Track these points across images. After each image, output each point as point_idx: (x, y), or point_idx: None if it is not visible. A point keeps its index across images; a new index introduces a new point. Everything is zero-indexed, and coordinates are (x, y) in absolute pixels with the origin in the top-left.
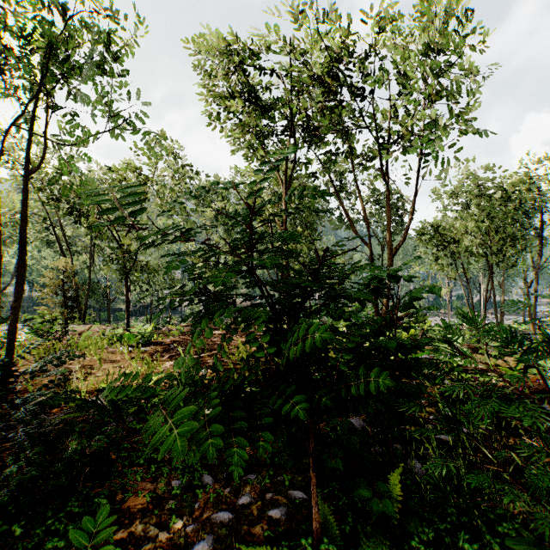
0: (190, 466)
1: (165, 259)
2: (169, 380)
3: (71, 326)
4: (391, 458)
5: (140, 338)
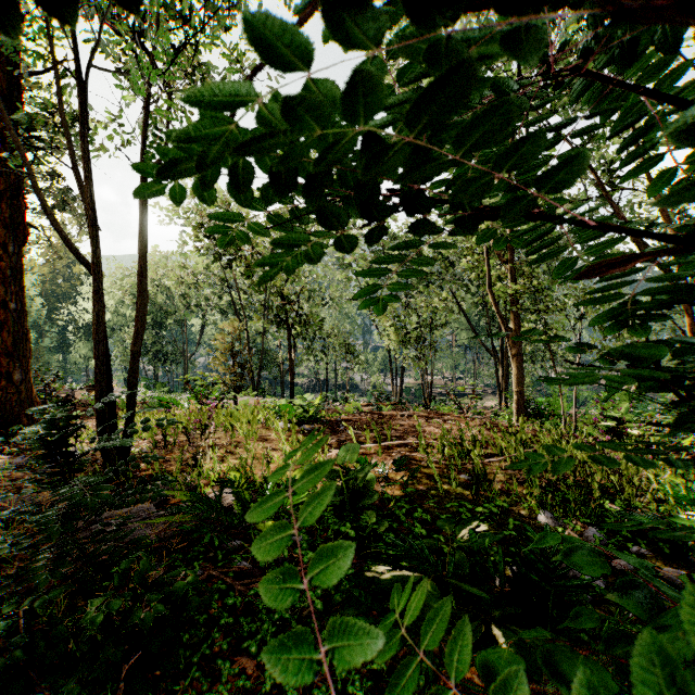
0: (347, 692)
1: (343, 325)
2: (327, 479)
3: (244, 398)
4: None
5: (302, 412)
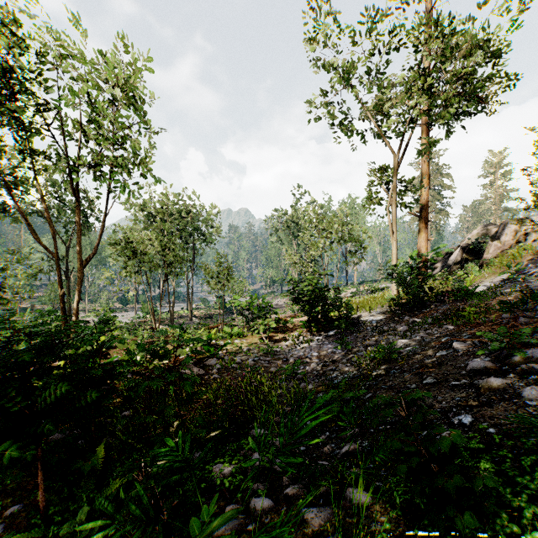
0: None
1: None
2: None
3: None
4: (94, 439)
5: None
